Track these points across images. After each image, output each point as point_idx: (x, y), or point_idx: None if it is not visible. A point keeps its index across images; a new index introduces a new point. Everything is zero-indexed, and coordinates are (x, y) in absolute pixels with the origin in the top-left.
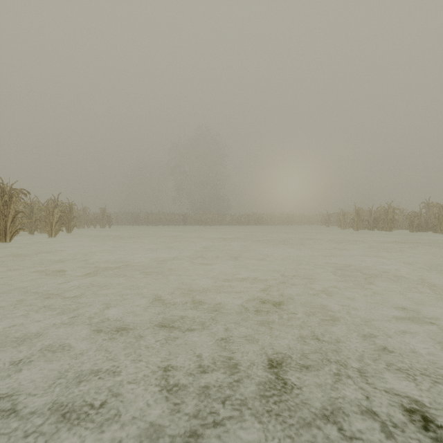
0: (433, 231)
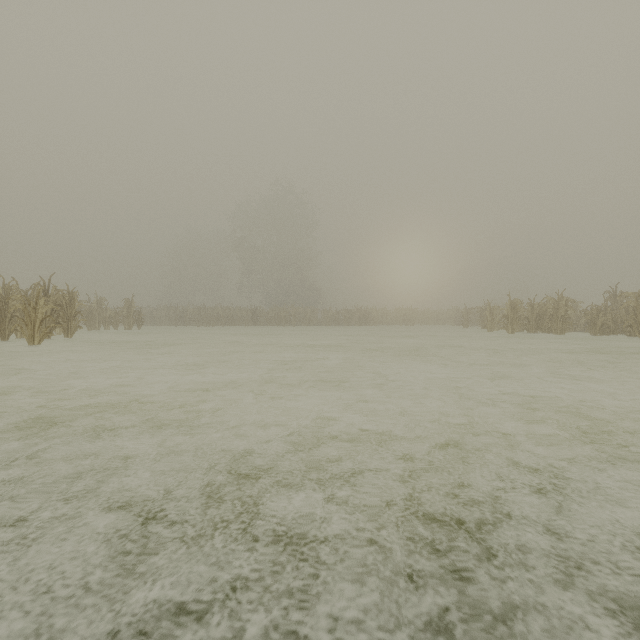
0: (624, 334)
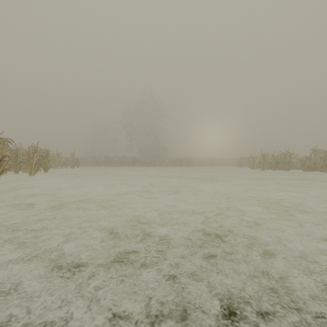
0: (320, 170)
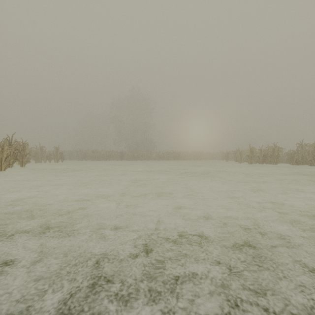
0: (307, 164)
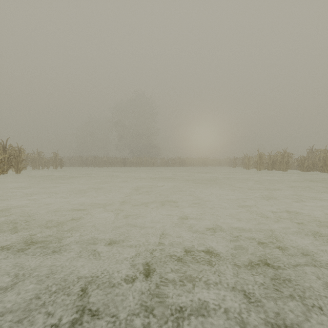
0: (318, 171)
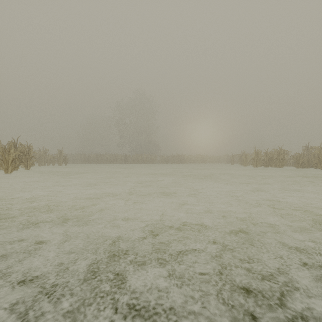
0: (313, 167)
